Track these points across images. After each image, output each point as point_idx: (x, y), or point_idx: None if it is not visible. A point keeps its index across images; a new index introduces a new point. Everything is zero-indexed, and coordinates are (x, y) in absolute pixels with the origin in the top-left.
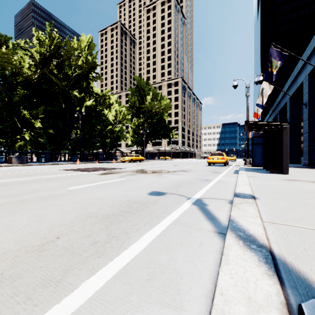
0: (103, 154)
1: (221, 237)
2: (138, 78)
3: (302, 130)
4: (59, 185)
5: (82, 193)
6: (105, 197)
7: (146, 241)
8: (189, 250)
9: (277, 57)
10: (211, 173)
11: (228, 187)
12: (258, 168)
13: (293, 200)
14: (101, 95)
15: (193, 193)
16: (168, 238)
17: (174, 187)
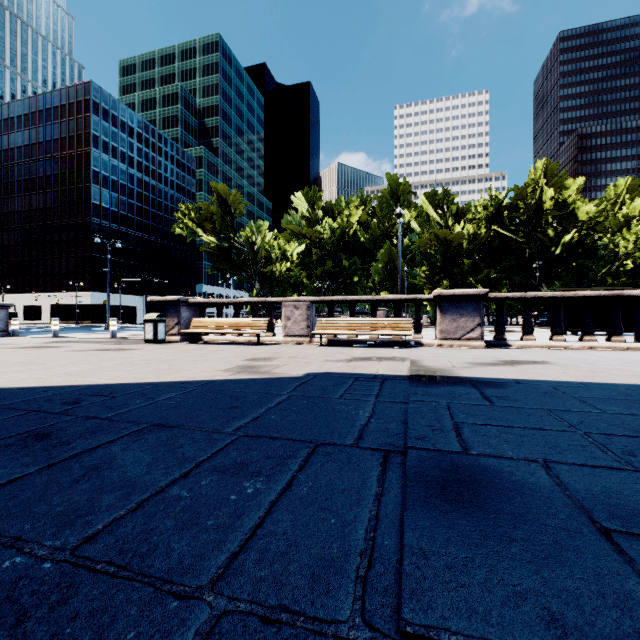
0: None
1: None
2: None
3: None
4: None
5: None
6: None
7: None
8: None
9: None
10: None
11: None
12: None
13: None
14: (586, 220)
15: None
16: None
17: None
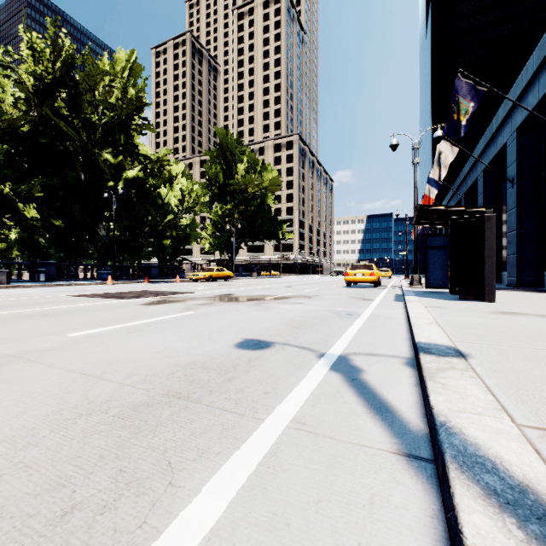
0: (158, 266)
1: (419, 472)
2: (222, 133)
3: (505, 225)
4: (51, 329)
5: (95, 345)
6: (141, 354)
7: (220, 500)
8: (343, 533)
9: (469, 95)
10: (354, 300)
11: (394, 329)
12: (435, 291)
13: (543, 359)
14: (154, 160)
15: (328, 343)
16: (280, 482)
17: (290, 330)
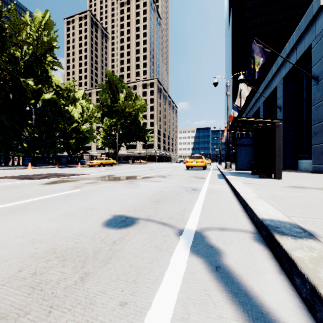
0: (67, 157)
1: None
2: (109, 74)
3: None
4: None
5: None
6: (2, 240)
7: None
8: None
9: (260, 53)
10: (194, 178)
11: (228, 201)
12: (241, 172)
13: None
14: (63, 87)
15: (183, 217)
16: None
17: (152, 205)
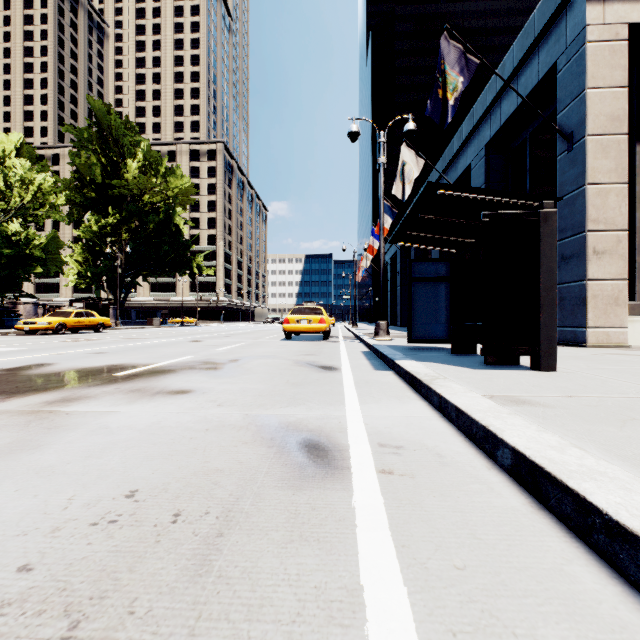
0: None
1: None
2: (99, 106)
3: None
4: None
5: None
6: None
7: None
8: None
9: (457, 64)
10: (306, 370)
11: None
12: (417, 346)
13: None
14: None
15: None
16: None
17: None
